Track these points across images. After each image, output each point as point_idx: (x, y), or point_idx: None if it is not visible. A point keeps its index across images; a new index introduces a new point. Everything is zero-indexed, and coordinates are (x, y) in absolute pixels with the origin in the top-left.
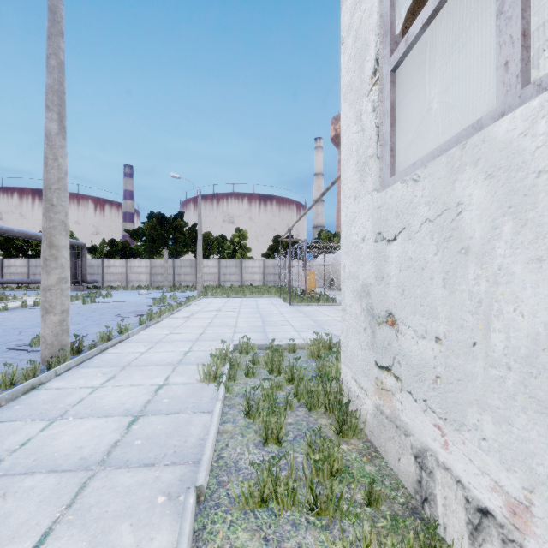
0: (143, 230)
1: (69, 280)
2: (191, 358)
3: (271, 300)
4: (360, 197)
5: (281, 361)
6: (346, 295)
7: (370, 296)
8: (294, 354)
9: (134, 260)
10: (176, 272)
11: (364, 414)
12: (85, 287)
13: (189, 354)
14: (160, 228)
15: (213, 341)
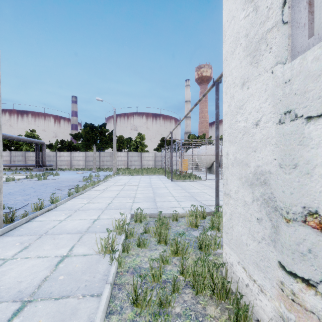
0: (81, 134)
1: (2, 165)
2: (97, 226)
3: (159, 178)
4: (250, 81)
5: (167, 234)
6: (230, 181)
7: (269, 185)
8: (177, 222)
9: (76, 152)
10: (101, 160)
11: (258, 311)
12: (44, 169)
13: (96, 222)
14: (91, 132)
15: (117, 209)
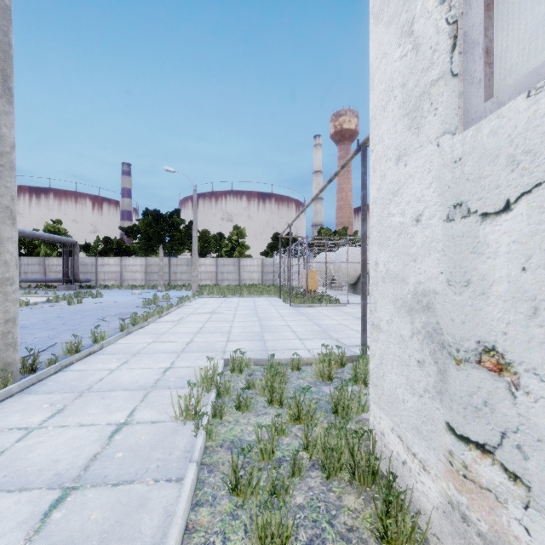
0: (138, 228)
1: (17, 281)
2: (170, 378)
3: (270, 301)
4: (409, 154)
5: (283, 389)
6: (380, 305)
7: (433, 312)
8: (299, 373)
9: (129, 258)
10: (172, 271)
11: (419, 499)
12: (77, 286)
13: (169, 373)
14: (156, 225)
15: (201, 352)
